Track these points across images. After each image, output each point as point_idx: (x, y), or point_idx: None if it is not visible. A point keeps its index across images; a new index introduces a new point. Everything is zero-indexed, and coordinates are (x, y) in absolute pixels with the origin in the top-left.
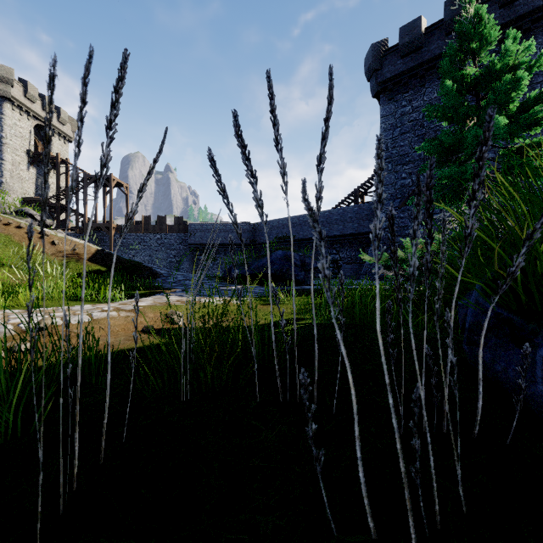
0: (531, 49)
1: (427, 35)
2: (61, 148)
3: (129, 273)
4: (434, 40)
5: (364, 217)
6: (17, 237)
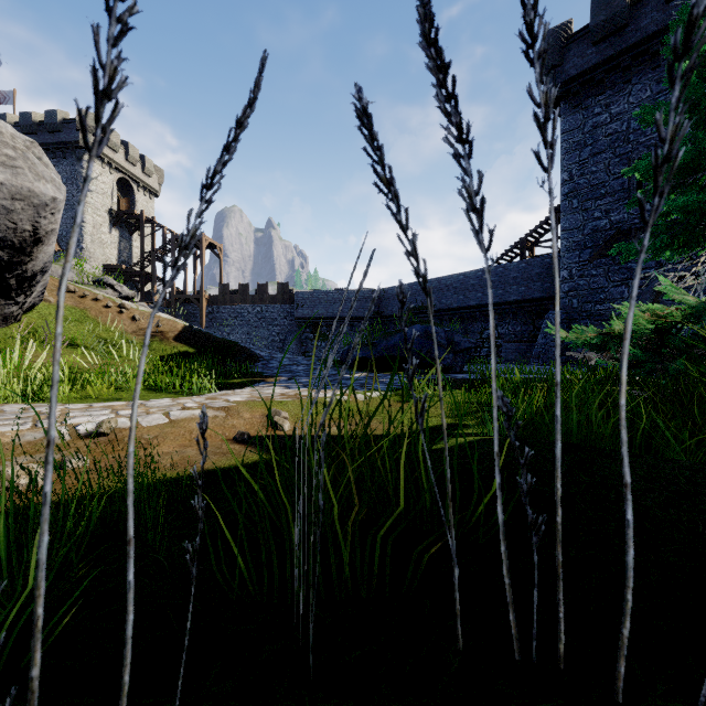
0: None
1: (634, 6)
2: (146, 205)
3: (222, 356)
4: (647, 12)
5: (534, 277)
6: (93, 312)
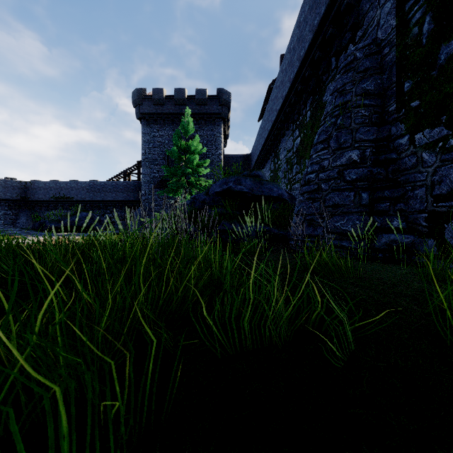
0: (198, 146)
1: (166, 99)
2: None
3: None
4: (170, 104)
5: (131, 190)
6: None
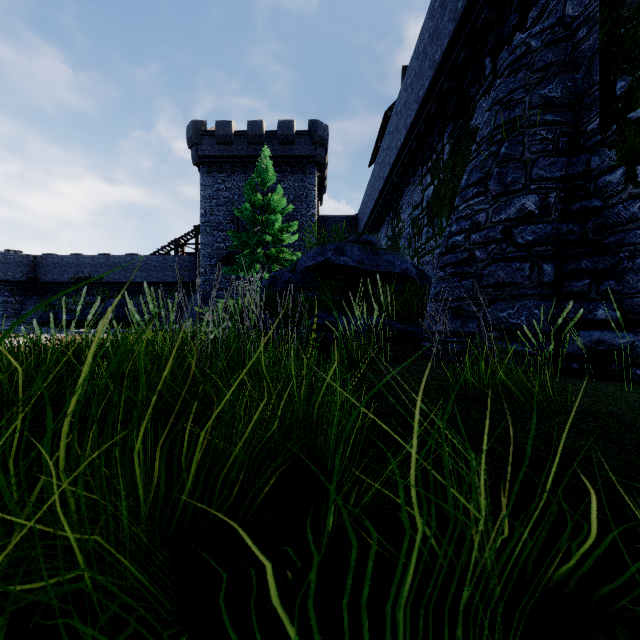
0: (280, 202)
1: (236, 136)
2: None
3: None
4: (241, 143)
5: (185, 268)
6: None
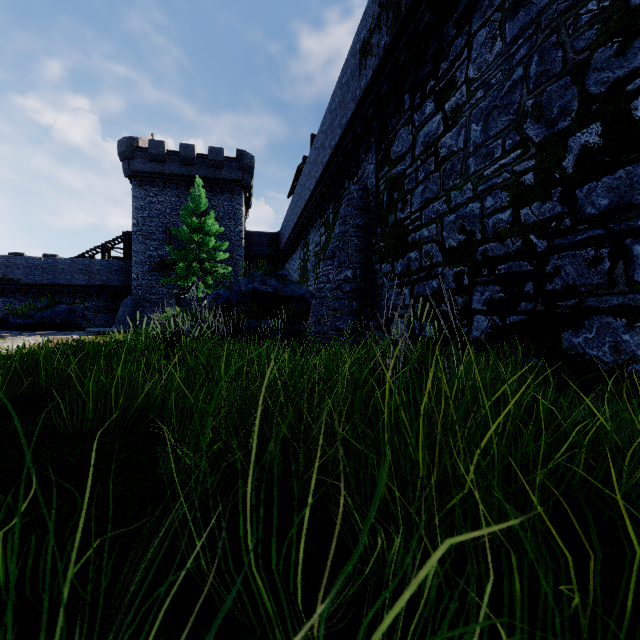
0: (214, 226)
1: (169, 156)
2: None
3: None
4: (174, 162)
5: (113, 272)
6: None
